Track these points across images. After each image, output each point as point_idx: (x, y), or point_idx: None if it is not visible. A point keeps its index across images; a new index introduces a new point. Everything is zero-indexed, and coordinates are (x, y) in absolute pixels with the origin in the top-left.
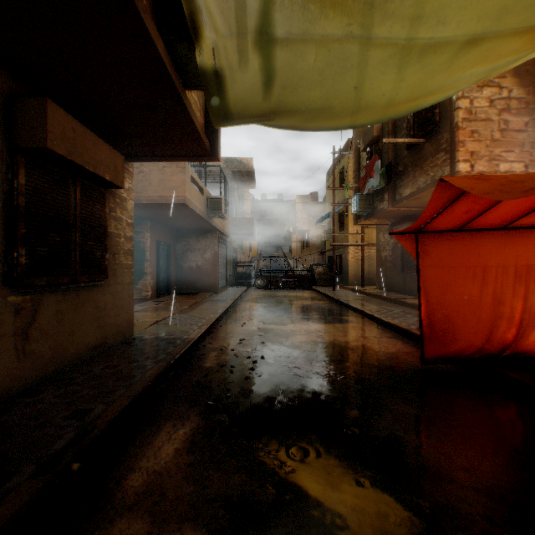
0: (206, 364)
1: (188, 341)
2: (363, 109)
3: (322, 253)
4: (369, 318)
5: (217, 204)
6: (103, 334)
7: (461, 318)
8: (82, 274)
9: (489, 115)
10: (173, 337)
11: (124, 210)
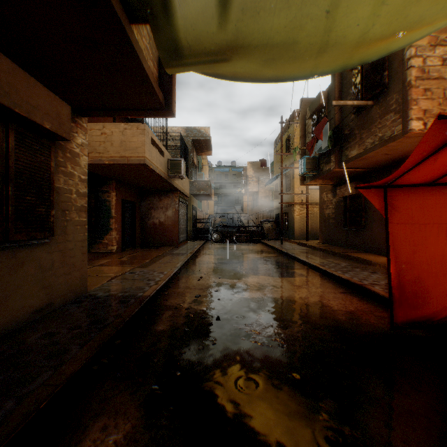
0: (158, 327)
1: (142, 300)
2: (330, 47)
3: (270, 211)
4: (319, 272)
5: (177, 166)
6: (49, 295)
7: (432, 280)
8: (17, 232)
9: (441, 74)
10: (127, 294)
11: (76, 165)
